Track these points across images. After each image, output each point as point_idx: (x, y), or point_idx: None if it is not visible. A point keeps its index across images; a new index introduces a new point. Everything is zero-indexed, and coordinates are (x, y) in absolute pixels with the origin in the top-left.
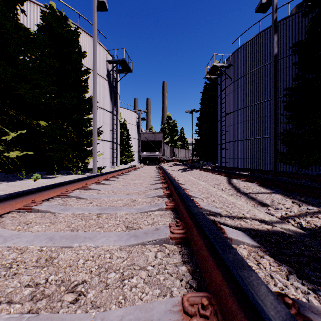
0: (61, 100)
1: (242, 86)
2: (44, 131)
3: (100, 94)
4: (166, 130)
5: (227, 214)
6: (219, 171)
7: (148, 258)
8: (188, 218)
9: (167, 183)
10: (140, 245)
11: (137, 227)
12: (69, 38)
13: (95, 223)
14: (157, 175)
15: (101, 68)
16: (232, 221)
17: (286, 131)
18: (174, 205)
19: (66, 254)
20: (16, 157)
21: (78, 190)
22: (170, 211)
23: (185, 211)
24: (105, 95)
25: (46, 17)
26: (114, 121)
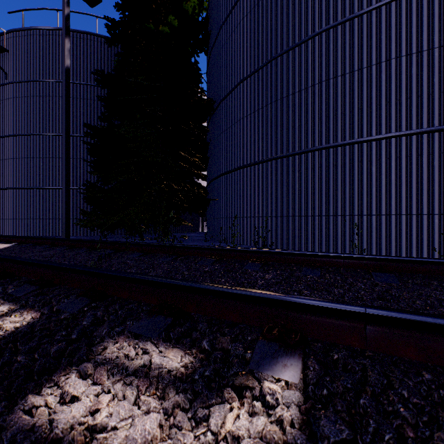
0: None
1: (29, 97)
2: None
3: None
4: None
5: None
6: None
7: None
8: None
9: None
10: None
11: None
12: None
13: None
14: None
15: None
16: None
17: (90, 183)
18: None
19: None
20: None
21: None
22: None
23: None
24: None
25: None
26: None
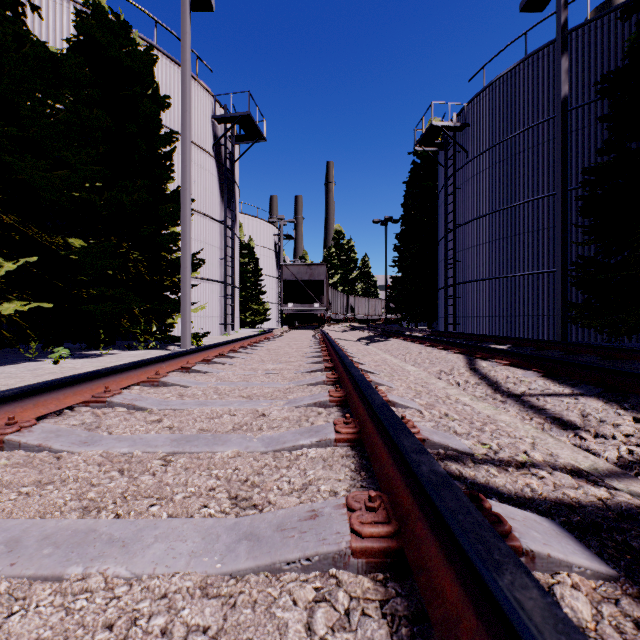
0: (115, 195)
1: (490, 168)
2: (79, 259)
3: (198, 184)
4: (333, 259)
5: (487, 454)
6: (447, 344)
7: (285, 638)
8: (399, 480)
9: (337, 371)
10: (264, 573)
11: (260, 500)
12: (134, 69)
13: (153, 485)
14: (315, 351)
15: (200, 133)
16: (507, 479)
17: (584, 260)
18: (356, 433)
19: (33, 611)
20: (21, 314)
21: (138, 388)
22: (348, 448)
23: (387, 455)
24: (210, 187)
25: (85, 23)
26: (228, 241)
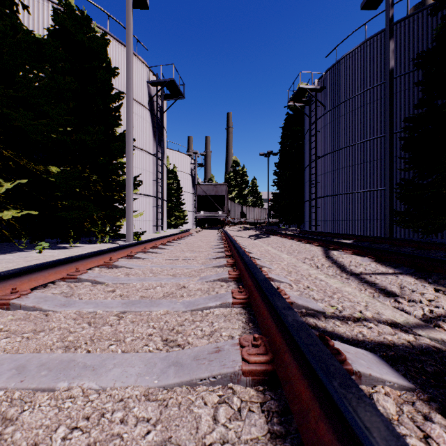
0: (81, 136)
1: (340, 117)
2: (56, 181)
3: (138, 128)
4: (232, 180)
5: (334, 312)
6: (310, 239)
7: (199, 424)
8: (274, 328)
9: (234, 257)
10: (185, 386)
11: (182, 342)
12: (93, 48)
13: (111, 332)
14: (219, 244)
15: (139, 93)
16: (347, 328)
17: (405, 181)
18: (246, 299)
19: (38, 409)
20: (16, 219)
21: (98, 269)
22: (241, 308)
23: (267, 312)
24: (146, 131)
25: (60, 17)
26: (159, 168)
